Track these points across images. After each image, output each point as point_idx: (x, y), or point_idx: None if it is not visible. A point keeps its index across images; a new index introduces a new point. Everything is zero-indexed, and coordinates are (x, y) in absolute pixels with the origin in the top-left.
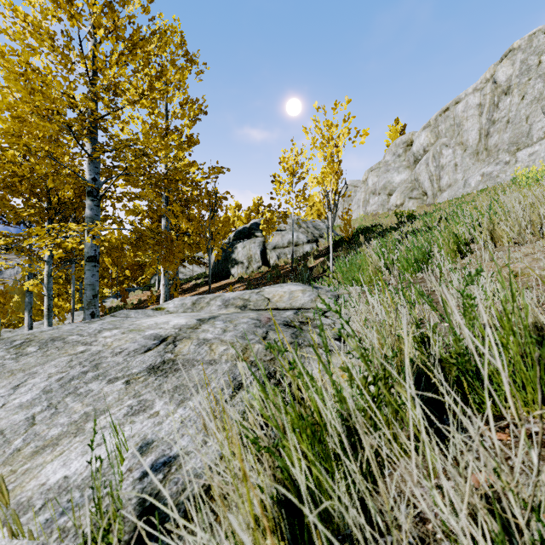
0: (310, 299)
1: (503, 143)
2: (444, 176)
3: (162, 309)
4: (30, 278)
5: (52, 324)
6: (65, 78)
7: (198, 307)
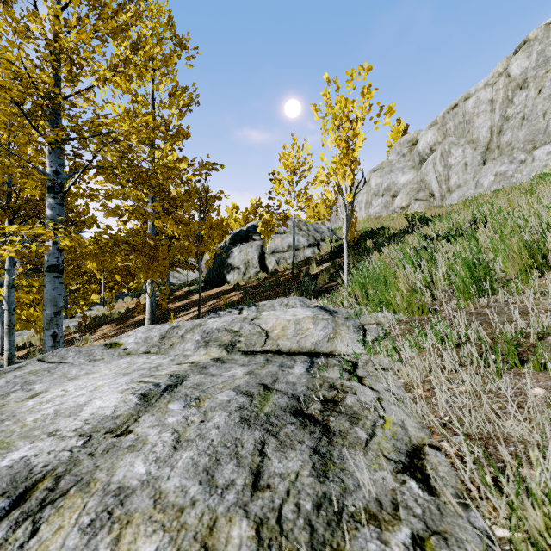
0: (325, 334)
1: (518, 141)
2: (454, 176)
3: (117, 345)
4: (3, 286)
5: (14, 343)
6: (11, 44)
7: (168, 344)
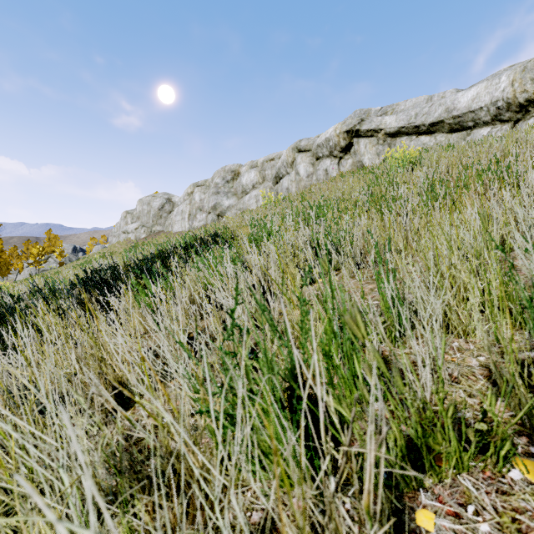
0: None
1: None
2: None
3: None
4: None
5: None
6: None
7: None
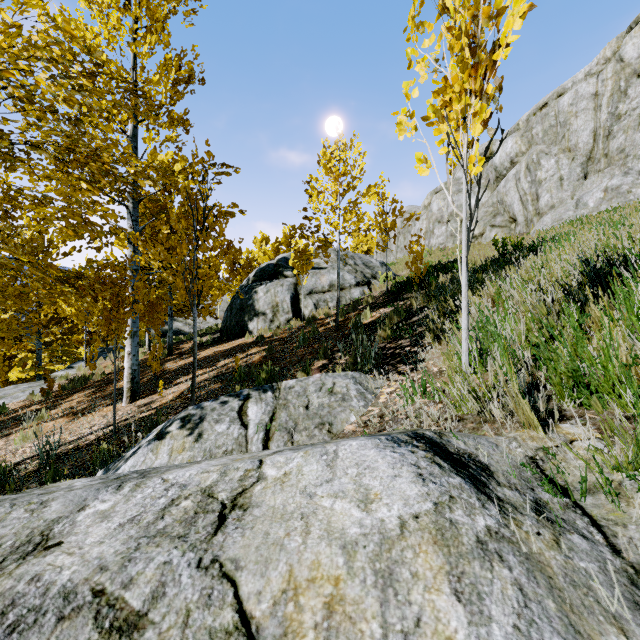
0: None
1: (634, 145)
2: (545, 195)
3: None
4: None
5: None
6: None
7: None
